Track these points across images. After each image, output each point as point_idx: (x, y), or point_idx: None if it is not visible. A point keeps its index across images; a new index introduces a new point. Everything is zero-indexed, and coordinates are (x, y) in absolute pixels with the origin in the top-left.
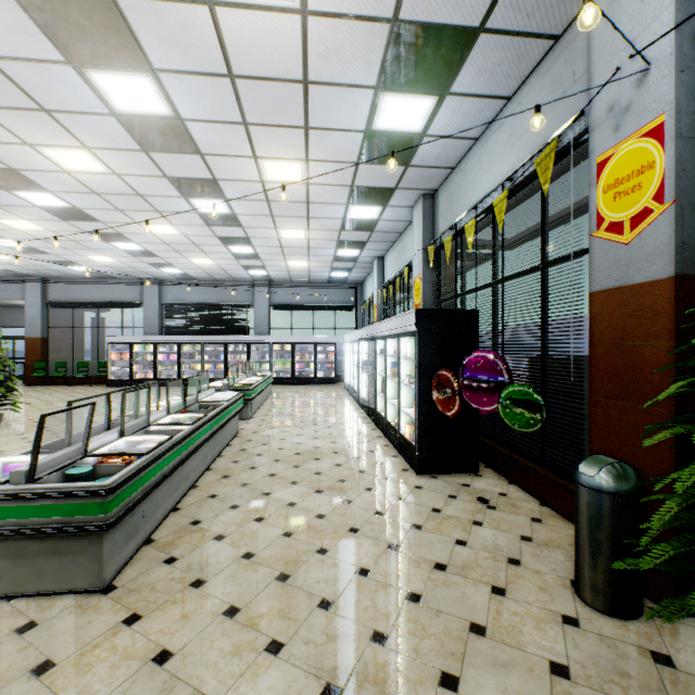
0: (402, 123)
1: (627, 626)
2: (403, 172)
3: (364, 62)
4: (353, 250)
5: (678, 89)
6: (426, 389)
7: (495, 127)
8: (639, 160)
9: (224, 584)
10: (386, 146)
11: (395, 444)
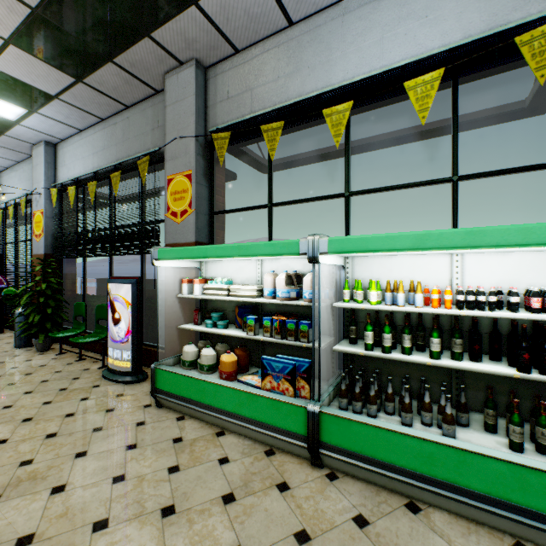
0: None
1: (26, 348)
2: None
3: None
4: None
5: (46, 204)
6: None
7: (16, 169)
8: (40, 218)
9: None
10: None
11: None
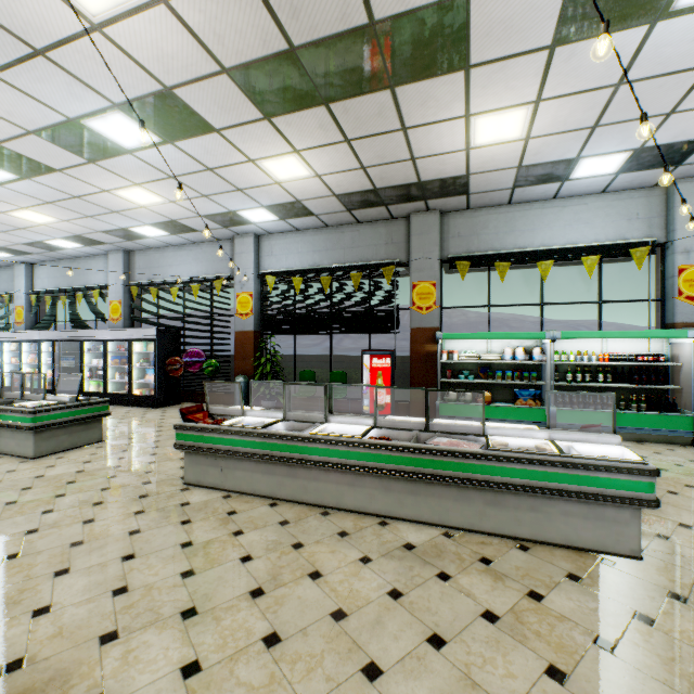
0: (146, 232)
1: None
2: (124, 241)
3: (151, 219)
4: (6, 254)
5: (255, 288)
6: (161, 367)
7: (188, 248)
8: (247, 300)
9: (145, 431)
10: (127, 233)
11: (125, 404)
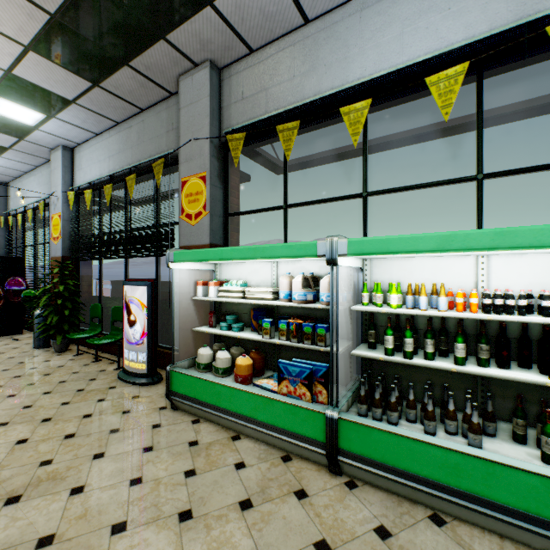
0: None
1: (45, 349)
2: None
3: None
4: None
5: (64, 208)
6: None
7: (34, 174)
8: (58, 222)
9: None
10: None
11: None
